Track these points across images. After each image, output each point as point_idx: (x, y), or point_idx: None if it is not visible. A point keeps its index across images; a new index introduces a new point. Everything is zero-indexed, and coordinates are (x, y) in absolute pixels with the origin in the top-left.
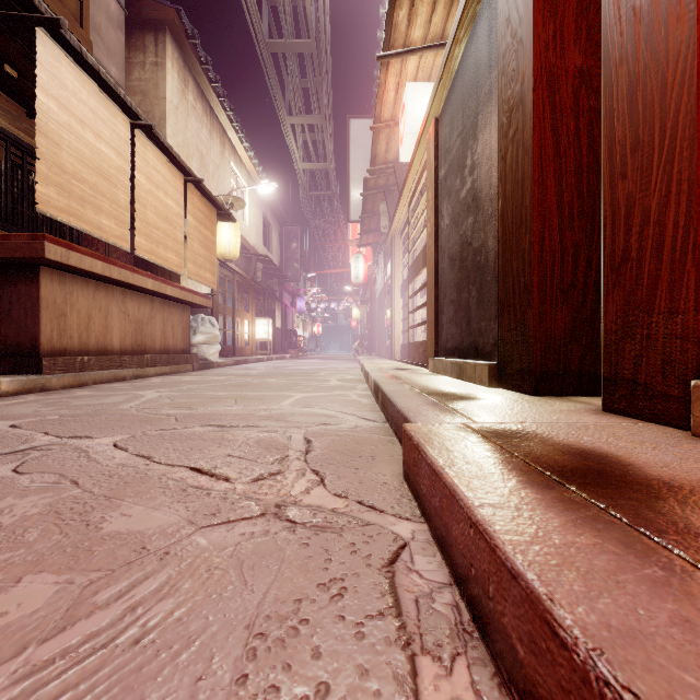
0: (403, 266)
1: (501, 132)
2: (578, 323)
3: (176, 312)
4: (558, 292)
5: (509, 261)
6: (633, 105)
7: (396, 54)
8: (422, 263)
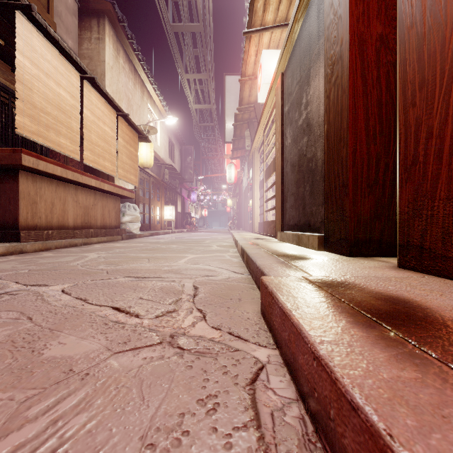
0: (260, 171)
1: (326, 79)
2: (379, 207)
3: (111, 201)
4: (365, 186)
5: (332, 166)
6: (421, 55)
7: (256, 30)
8: (273, 168)
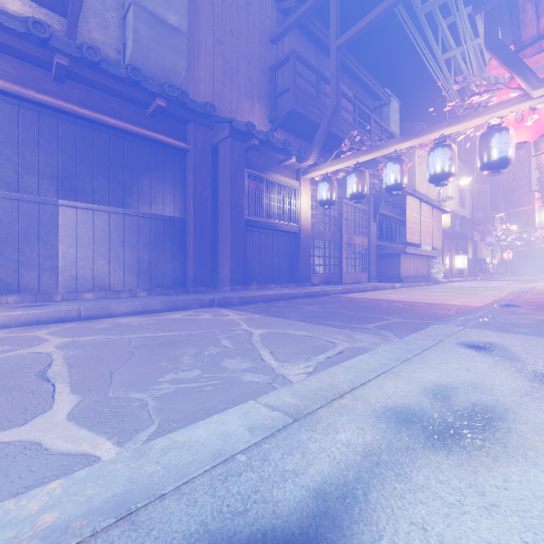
0: None
1: None
2: None
3: (426, 260)
4: None
5: None
6: None
7: (542, 153)
8: None
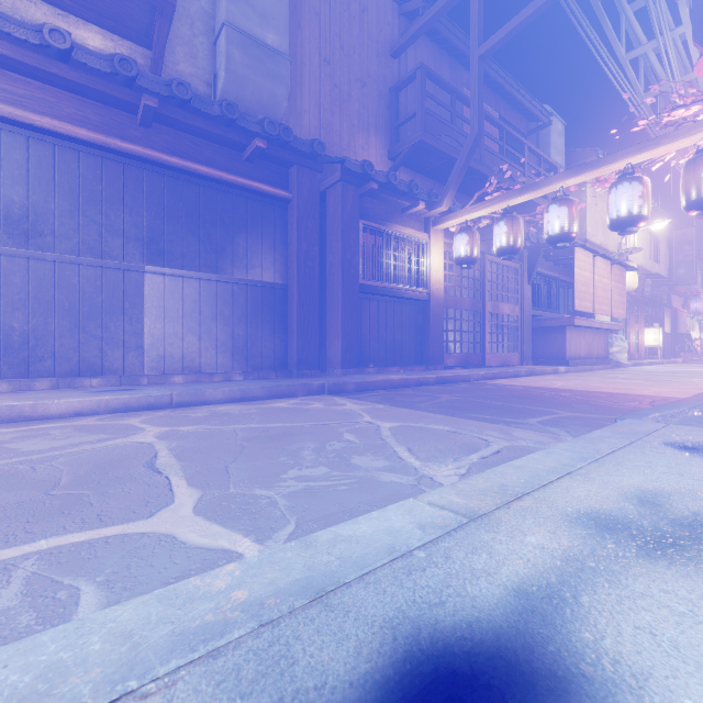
0: None
1: None
2: None
3: (602, 335)
4: None
5: None
6: None
7: None
8: None
